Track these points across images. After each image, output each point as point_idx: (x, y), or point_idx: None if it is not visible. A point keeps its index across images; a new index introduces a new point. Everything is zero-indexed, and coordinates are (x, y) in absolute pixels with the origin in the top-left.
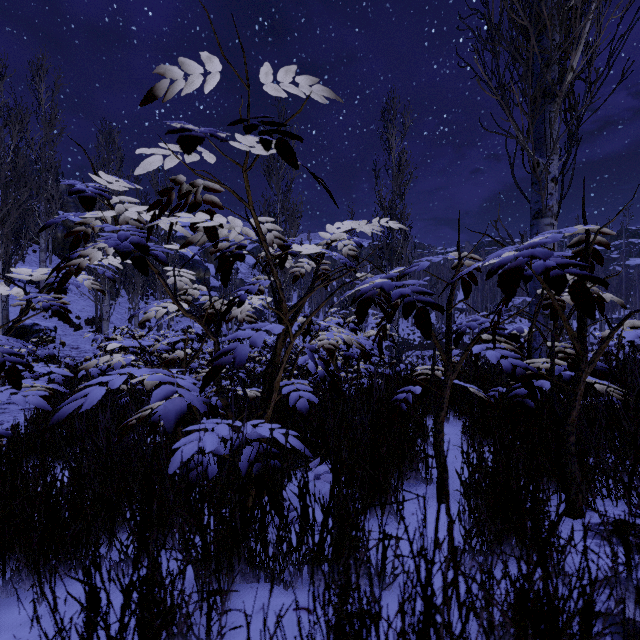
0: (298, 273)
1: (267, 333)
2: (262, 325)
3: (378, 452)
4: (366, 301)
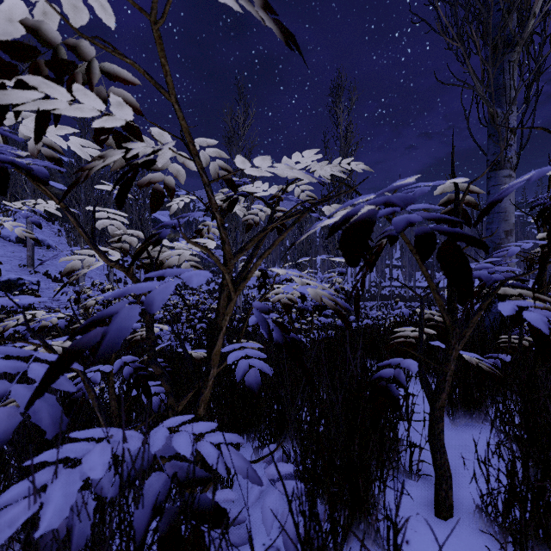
0: (251, 221)
1: None
2: (177, 271)
3: (392, 523)
4: (360, 226)
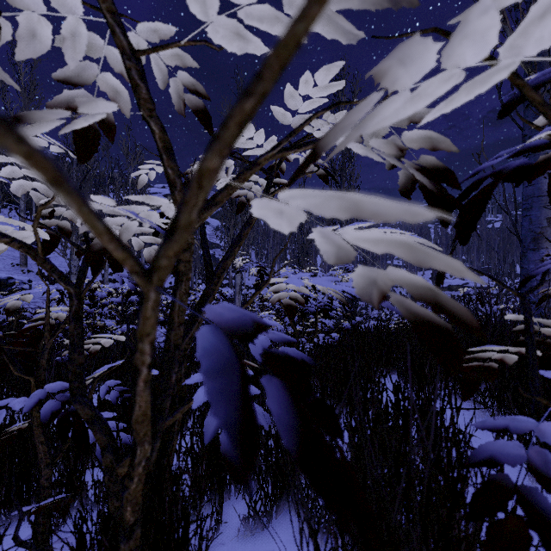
0: (244, 199)
1: (228, 286)
2: None
3: None
4: None
